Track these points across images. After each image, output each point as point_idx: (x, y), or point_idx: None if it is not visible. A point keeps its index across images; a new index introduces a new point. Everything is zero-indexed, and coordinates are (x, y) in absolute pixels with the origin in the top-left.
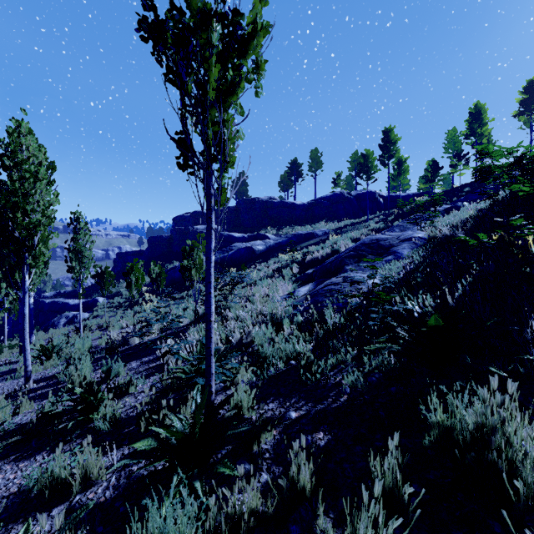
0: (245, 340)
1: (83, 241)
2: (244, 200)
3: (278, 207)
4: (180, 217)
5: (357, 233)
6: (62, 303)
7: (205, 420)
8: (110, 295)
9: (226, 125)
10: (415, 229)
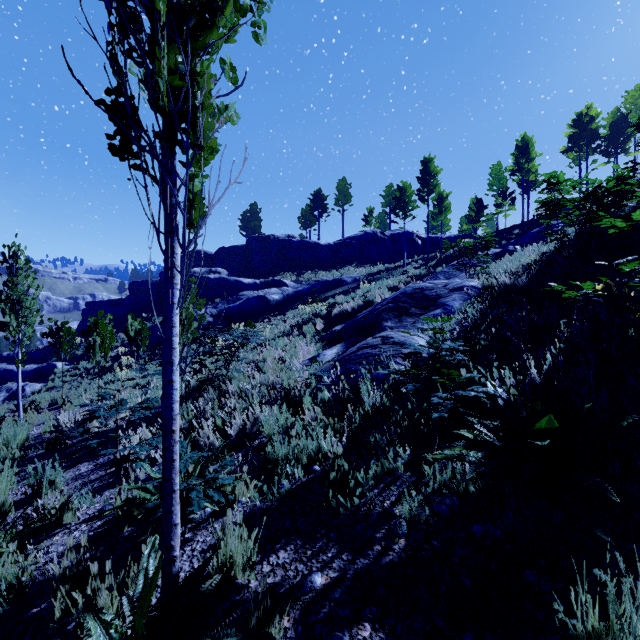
0: (250, 428)
1: (23, 286)
2: (255, 238)
3: (298, 247)
4: None
5: (394, 280)
6: (3, 370)
7: (160, 611)
8: (74, 359)
9: (199, 82)
10: (463, 276)
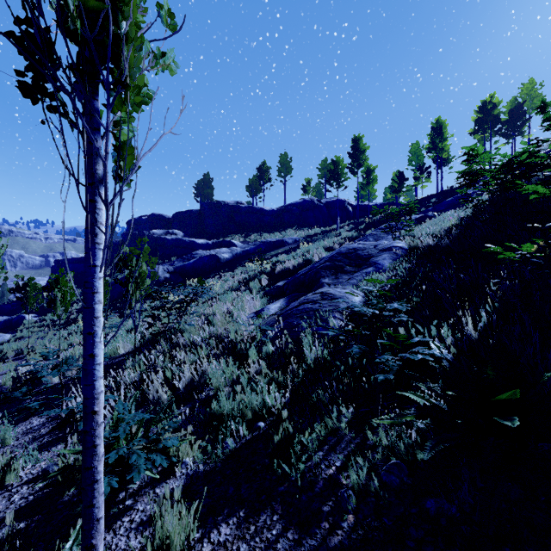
0: (198, 381)
1: None
2: (208, 204)
3: (245, 212)
4: (135, 220)
5: (330, 241)
6: None
7: None
8: (42, 311)
9: (124, 11)
10: (390, 238)
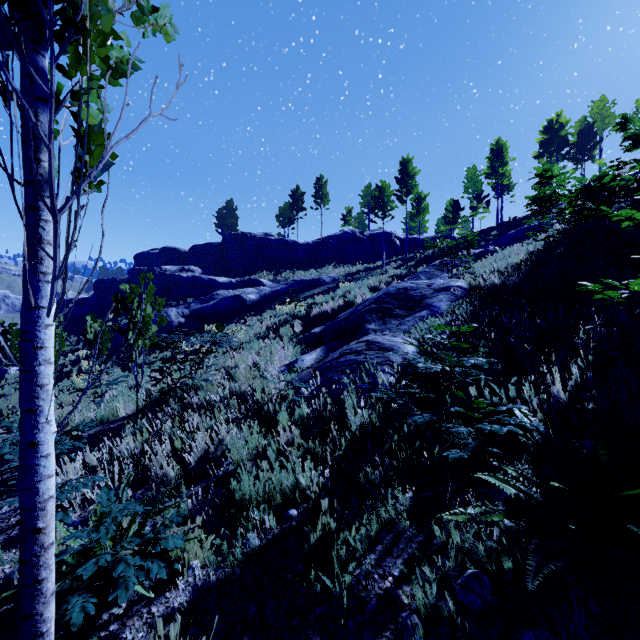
0: (214, 453)
1: None
2: (231, 235)
3: (276, 246)
4: (144, 254)
5: (375, 280)
6: None
7: None
8: None
9: None
10: (445, 276)
